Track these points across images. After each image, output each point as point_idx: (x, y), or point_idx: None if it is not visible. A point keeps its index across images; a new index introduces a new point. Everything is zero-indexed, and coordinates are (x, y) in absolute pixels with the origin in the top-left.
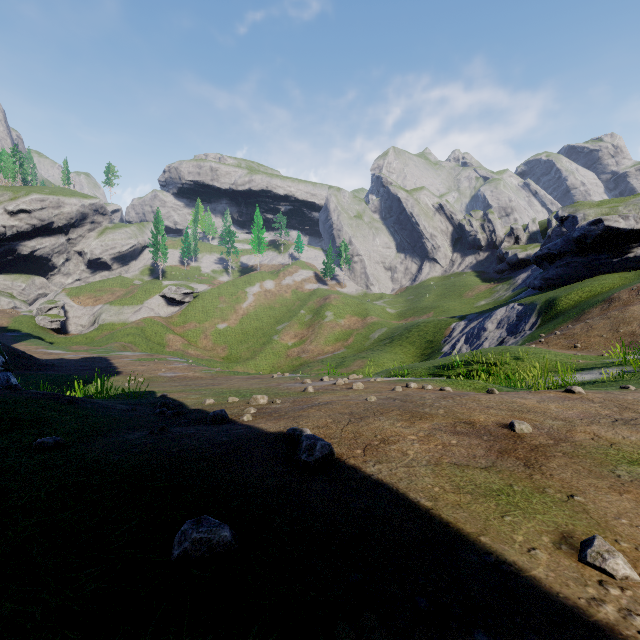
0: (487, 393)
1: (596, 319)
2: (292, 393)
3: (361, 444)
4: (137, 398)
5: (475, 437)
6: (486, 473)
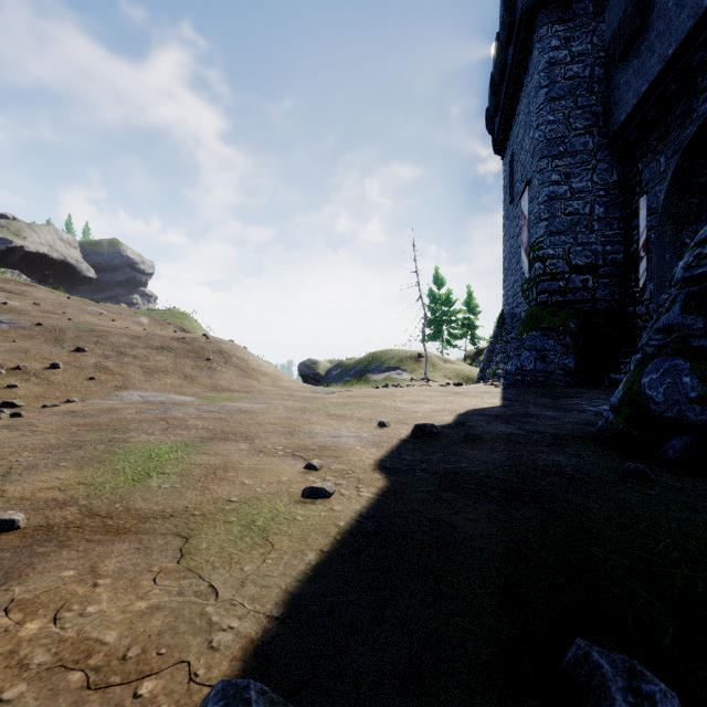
0: None
1: None
2: None
3: (92, 703)
4: None
5: (43, 557)
6: (203, 535)
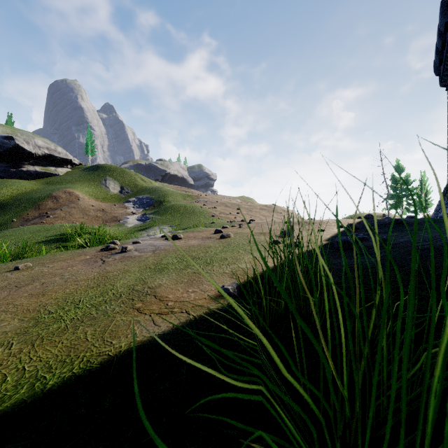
0: (251, 223)
1: (66, 208)
2: (236, 238)
3: None
4: (278, 312)
5: None
6: None
